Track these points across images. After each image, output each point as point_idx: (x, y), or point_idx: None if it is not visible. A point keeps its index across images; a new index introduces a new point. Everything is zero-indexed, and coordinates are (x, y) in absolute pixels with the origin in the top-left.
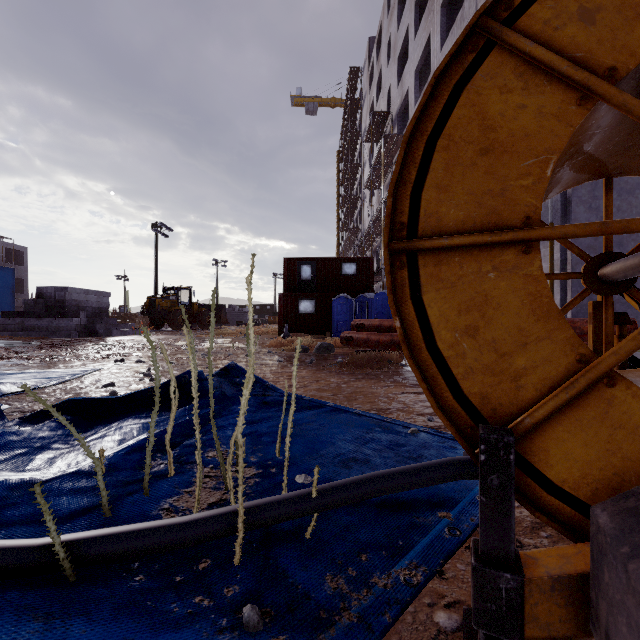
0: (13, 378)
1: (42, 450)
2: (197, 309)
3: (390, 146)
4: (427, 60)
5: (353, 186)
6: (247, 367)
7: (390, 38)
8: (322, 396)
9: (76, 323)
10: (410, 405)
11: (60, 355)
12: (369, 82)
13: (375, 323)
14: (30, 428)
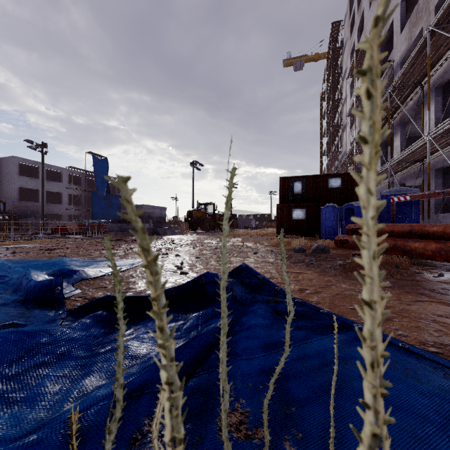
0: (98, 265)
1: (61, 359)
2: (218, 217)
3: None
4: None
5: (334, 118)
6: (256, 265)
7: None
8: (342, 309)
9: (147, 227)
10: None
11: (134, 248)
12: (350, 29)
13: None
14: (72, 322)
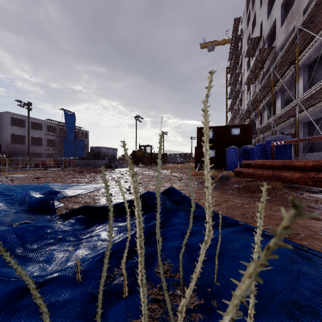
0: (72, 188)
1: (60, 241)
2: (154, 155)
3: (263, 56)
4: None
5: (236, 85)
6: (179, 188)
7: None
8: (233, 214)
9: (104, 162)
10: (317, 232)
11: (95, 177)
12: (247, 23)
13: (259, 163)
14: (62, 222)
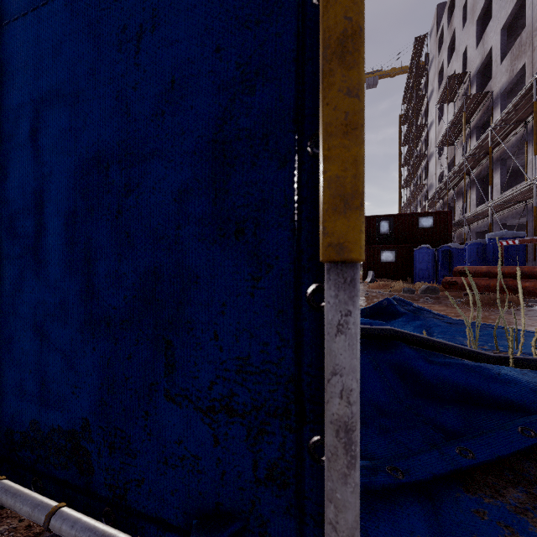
0: None
1: None
2: None
3: (470, 105)
4: (517, 13)
5: (417, 145)
6: None
7: (466, 1)
8: (485, 322)
9: None
10: None
11: None
12: (437, 47)
13: (482, 270)
14: None
